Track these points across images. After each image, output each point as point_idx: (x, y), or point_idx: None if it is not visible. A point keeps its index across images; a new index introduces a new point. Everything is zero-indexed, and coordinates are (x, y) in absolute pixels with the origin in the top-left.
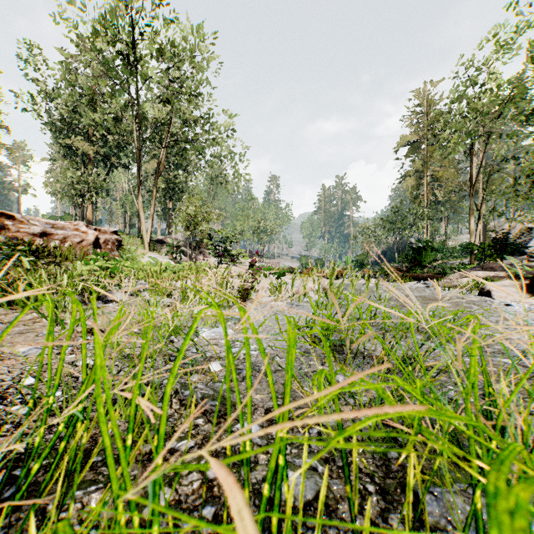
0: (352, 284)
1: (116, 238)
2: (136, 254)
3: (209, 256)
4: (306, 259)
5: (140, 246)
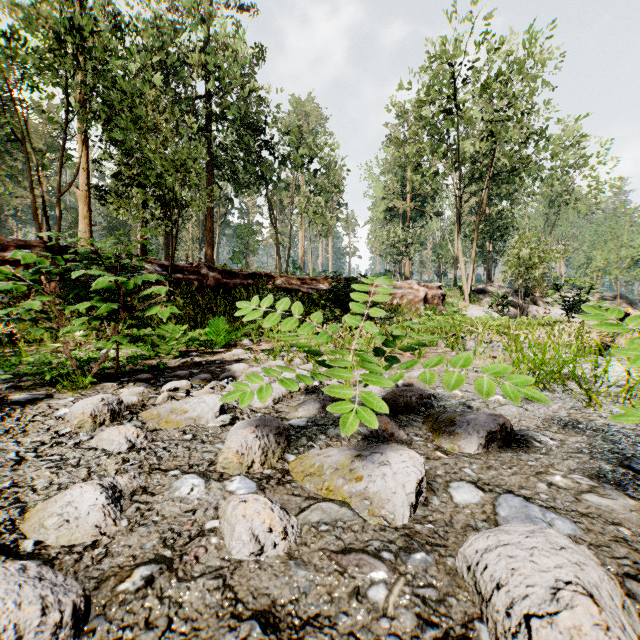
0: None
1: (441, 292)
2: (459, 308)
3: (545, 306)
4: None
5: (460, 298)
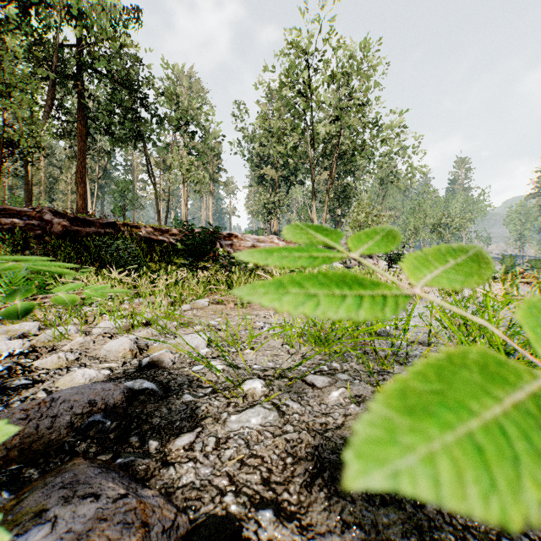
0: (538, 290)
1: None
2: None
3: (377, 259)
4: (512, 260)
5: None
